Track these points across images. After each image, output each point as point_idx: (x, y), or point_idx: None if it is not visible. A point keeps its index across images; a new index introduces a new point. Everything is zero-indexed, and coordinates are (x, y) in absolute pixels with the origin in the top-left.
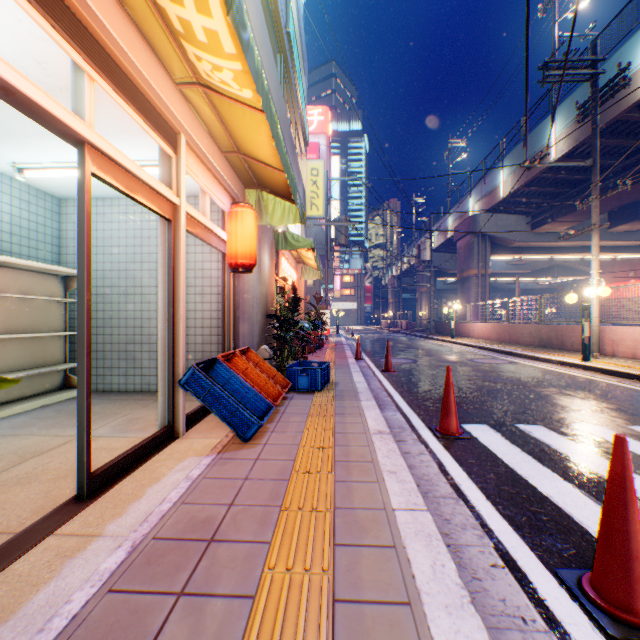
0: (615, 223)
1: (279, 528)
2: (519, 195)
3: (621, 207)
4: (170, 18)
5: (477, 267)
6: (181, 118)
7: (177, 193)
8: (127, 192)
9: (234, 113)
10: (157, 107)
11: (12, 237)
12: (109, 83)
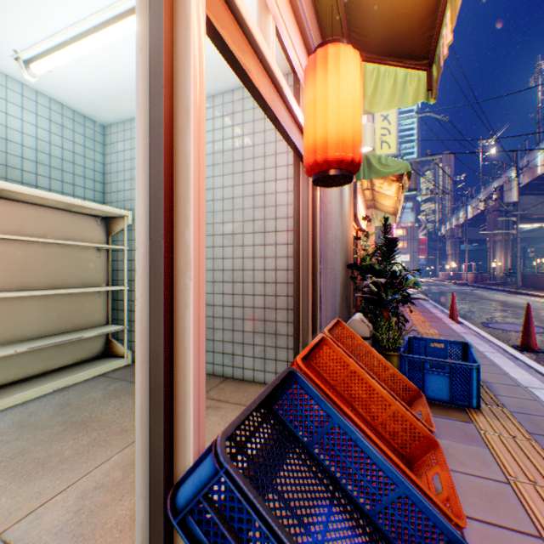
0: None
1: None
2: None
3: None
4: None
5: None
6: None
7: None
8: None
9: None
10: None
11: (37, 167)
12: None
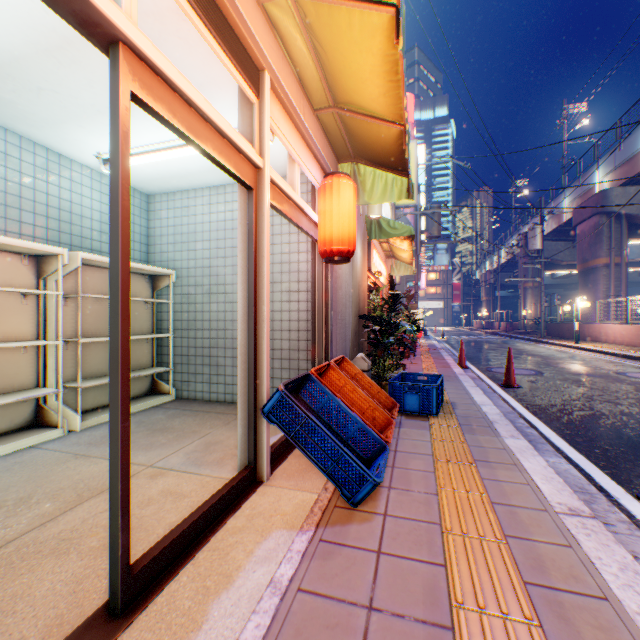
0: None
1: None
2: None
3: None
4: None
5: (608, 255)
6: (264, 48)
7: (259, 152)
8: (189, 136)
9: (335, 26)
10: (232, 22)
11: (101, 235)
12: None
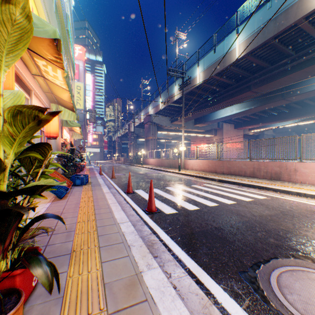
0: (196, 123)
1: (80, 209)
2: (166, 109)
3: (197, 118)
4: (40, 67)
5: (152, 136)
6: (33, 85)
7: None
8: None
9: (55, 87)
10: (27, 84)
11: None
12: (16, 82)
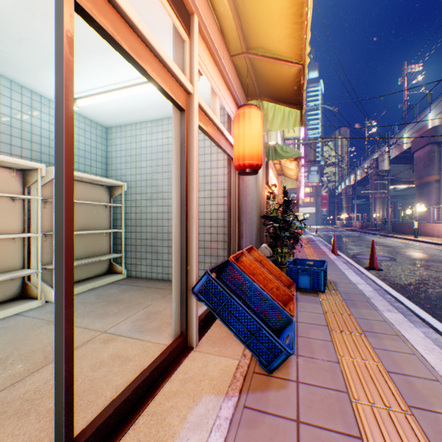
0: None
1: None
2: None
3: None
4: None
5: (438, 173)
6: None
7: (189, 81)
8: (131, 55)
9: None
10: None
11: None
12: None
